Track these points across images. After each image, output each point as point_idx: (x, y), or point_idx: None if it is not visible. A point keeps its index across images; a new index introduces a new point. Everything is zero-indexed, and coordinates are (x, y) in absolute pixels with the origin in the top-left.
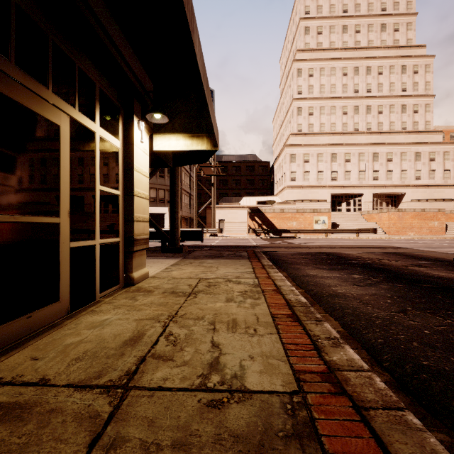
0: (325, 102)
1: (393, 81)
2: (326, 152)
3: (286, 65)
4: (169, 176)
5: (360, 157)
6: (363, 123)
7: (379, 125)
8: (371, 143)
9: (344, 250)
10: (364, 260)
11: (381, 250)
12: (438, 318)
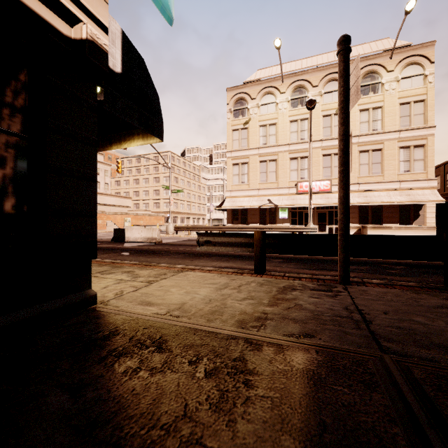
0: None
1: None
2: None
3: None
4: None
5: None
6: None
7: None
8: None
9: None
10: None
11: None
12: (108, 254)
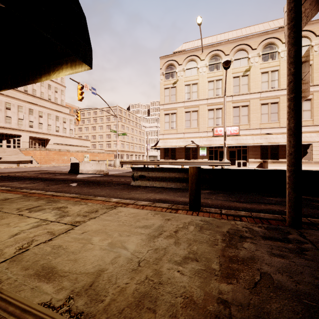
0: None
1: None
2: None
3: None
4: None
5: (19, 109)
6: None
7: (33, 91)
8: (28, 101)
9: (13, 174)
10: (29, 177)
11: (37, 172)
12: (58, 185)
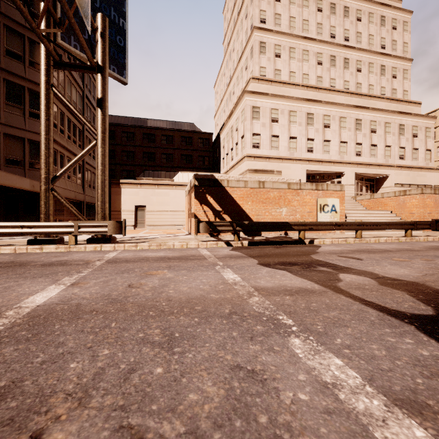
0: (295, 42)
1: (372, 32)
2: (301, 111)
3: (234, 7)
4: (13, 106)
5: (341, 123)
6: (340, 81)
7: (357, 87)
8: (354, 105)
9: None
10: None
11: None
12: None
